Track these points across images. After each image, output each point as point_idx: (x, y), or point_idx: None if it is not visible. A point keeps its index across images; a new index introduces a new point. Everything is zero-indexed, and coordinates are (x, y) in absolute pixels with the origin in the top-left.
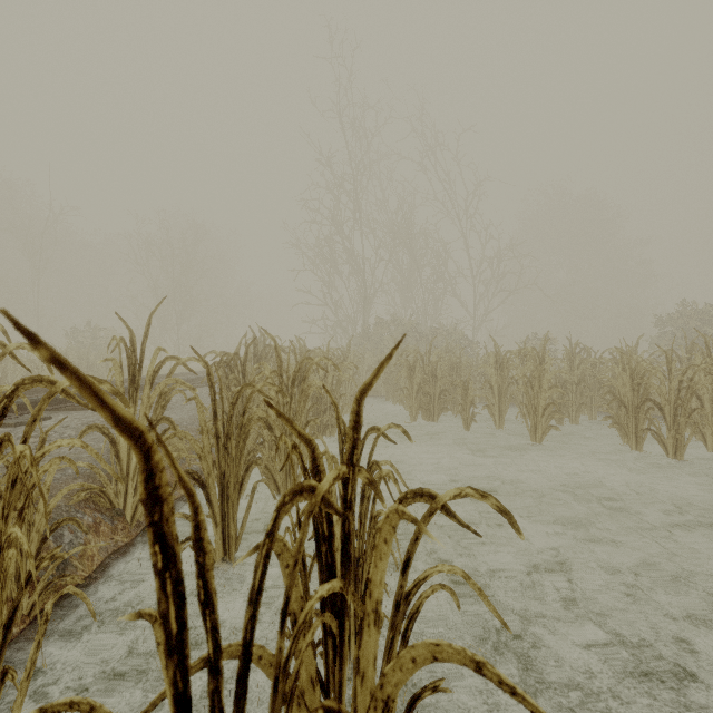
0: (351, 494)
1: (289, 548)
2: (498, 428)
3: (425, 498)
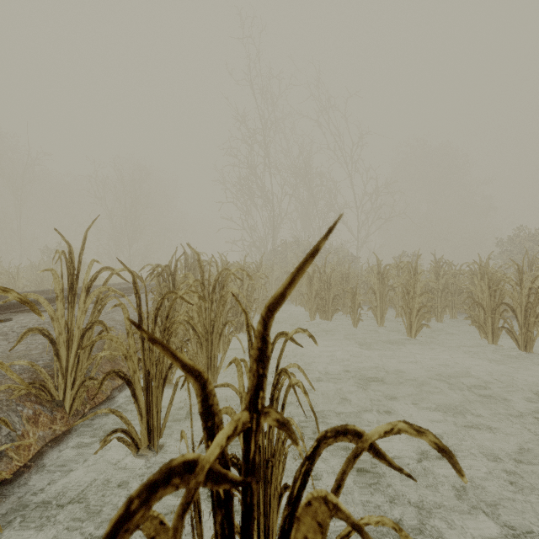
0: (254, 452)
1: (167, 526)
2: (380, 325)
3: (348, 437)
